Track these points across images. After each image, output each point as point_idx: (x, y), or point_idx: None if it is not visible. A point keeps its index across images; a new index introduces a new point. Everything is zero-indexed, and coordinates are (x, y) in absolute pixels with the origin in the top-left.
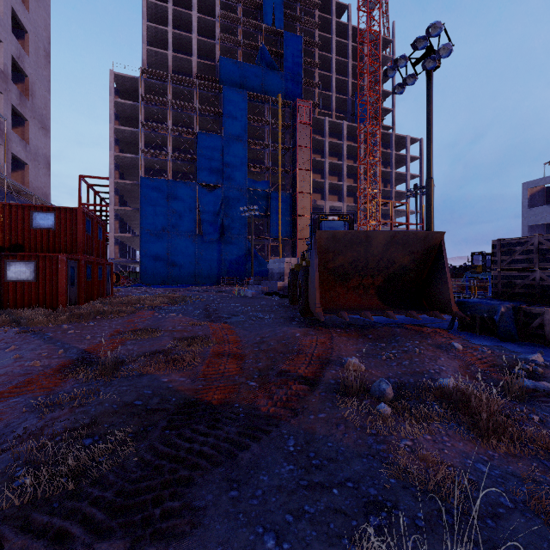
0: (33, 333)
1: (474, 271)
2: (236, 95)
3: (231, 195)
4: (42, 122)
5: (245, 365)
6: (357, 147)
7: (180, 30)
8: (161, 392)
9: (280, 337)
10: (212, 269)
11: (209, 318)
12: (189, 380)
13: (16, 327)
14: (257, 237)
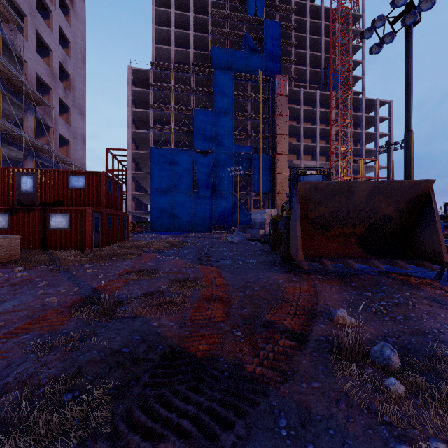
0: (62, 271)
1: (447, 220)
2: (225, 76)
3: (221, 158)
4: (80, 109)
5: (230, 311)
6: (329, 112)
7: (181, 29)
8: (150, 338)
9: (264, 282)
10: (205, 219)
11: (200, 261)
12: (177, 325)
13: (52, 265)
14: (242, 193)
